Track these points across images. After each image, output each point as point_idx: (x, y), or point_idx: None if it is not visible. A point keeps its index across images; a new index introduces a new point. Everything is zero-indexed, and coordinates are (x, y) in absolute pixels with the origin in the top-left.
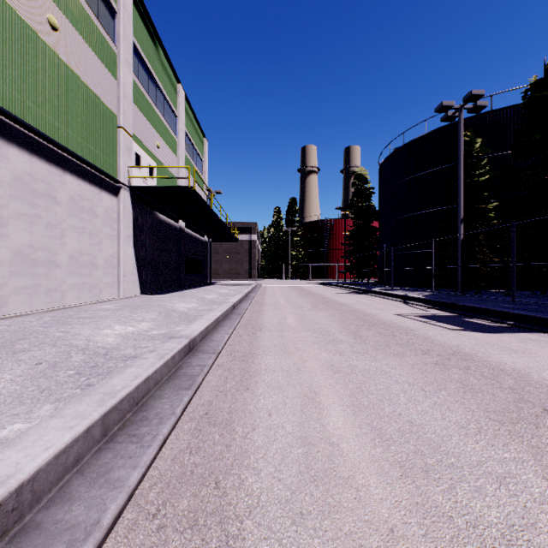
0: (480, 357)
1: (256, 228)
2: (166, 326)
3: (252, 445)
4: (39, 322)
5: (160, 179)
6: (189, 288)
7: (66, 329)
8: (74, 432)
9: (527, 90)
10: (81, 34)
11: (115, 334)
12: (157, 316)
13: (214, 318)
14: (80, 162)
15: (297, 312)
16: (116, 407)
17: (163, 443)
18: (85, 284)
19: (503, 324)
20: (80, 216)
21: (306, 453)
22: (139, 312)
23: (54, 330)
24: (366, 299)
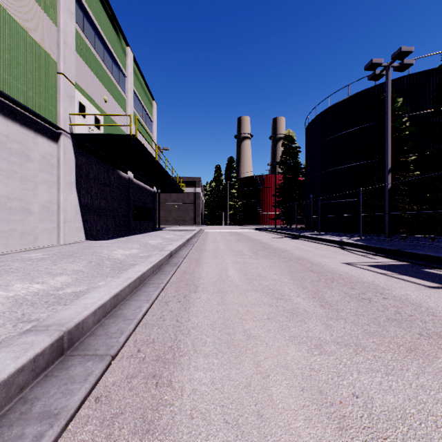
0: None
1: (200, 182)
2: (89, 280)
3: None
4: None
5: (108, 131)
6: (137, 234)
7: None
8: None
9: None
10: None
11: (5, 297)
12: (84, 266)
13: (135, 275)
14: (7, 100)
15: (239, 261)
16: None
17: None
18: (14, 231)
19: None
20: (8, 158)
21: None
22: (61, 263)
23: None
24: (303, 244)
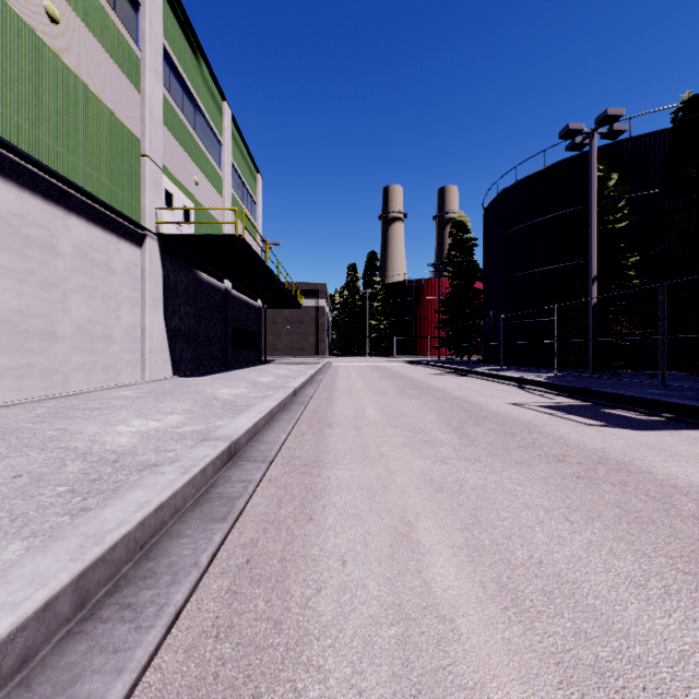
0: (639, 466)
1: (325, 290)
2: (203, 420)
3: (315, 621)
4: (29, 415)
5: (199, 225)
6: (238, 369)
7: (63, 425)
8: (17, 615)
9: (678, 110)
10: (92, 30)
11: (131, 432)
12: (192, 406)
13: (267, 409)
14: (89, 200)
15: (379, 401)
16: (103, 558)
17: (175, 619)
18: (97, 363)
19: (658, 417)
20: (91, 272)
21: (401, 636)
22: (167, 401)
23: (46, 427)
24: (469, 382)
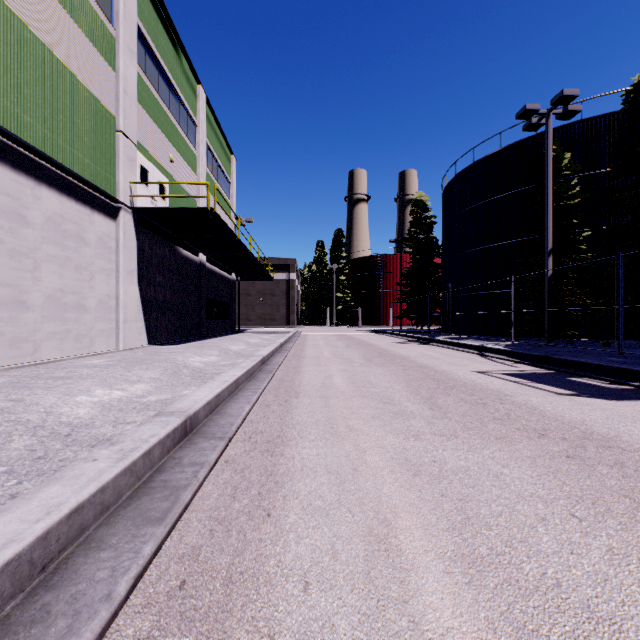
0: (629, 442)
1: (295, 265)
2: (170, 389)
3: None
4: None
5: (174, 201)
6: (212, 337)
7: (20, 395)
8: None
9: (629, 92)
10: (64, 5)
11: (92, 402)
12: (161, 374)
13: (232, 379)
14: (61, 172)
15: (346, 369)
16: None
17: None
18: (69, 332)
19: (625, 385)
20: (63, 243)
21: None
22: (135, 370)
23: (1, 398)
24: (432, 350)
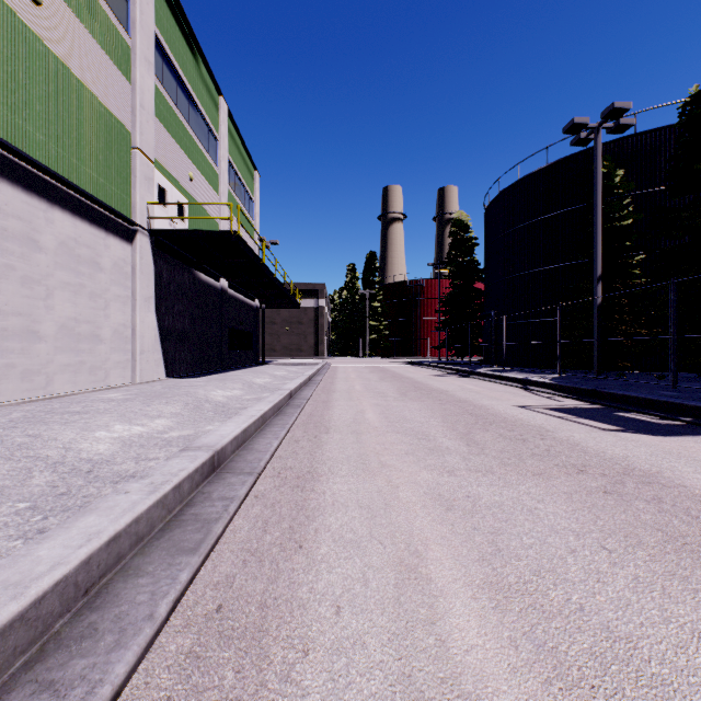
0: (670, 478)
1: (324, 290)
2: (193, 424)
3: None
4: (2, 420)
5: (194, 222)
6: (234, 370)
7: (37, 431)
8: None
9: (686, 104)
10: (78, 15)
11: (112, 438)
12: (182, 409)
13: (258, 414)
14: (75, 193)
15: (379, 404)
16: (23, 617)
17: None
18: (83, 364)
19: (676, 420)
20: (76, 268)
21: None
22: (155, 404)
23: (17, 434)
24: (472, 384)
